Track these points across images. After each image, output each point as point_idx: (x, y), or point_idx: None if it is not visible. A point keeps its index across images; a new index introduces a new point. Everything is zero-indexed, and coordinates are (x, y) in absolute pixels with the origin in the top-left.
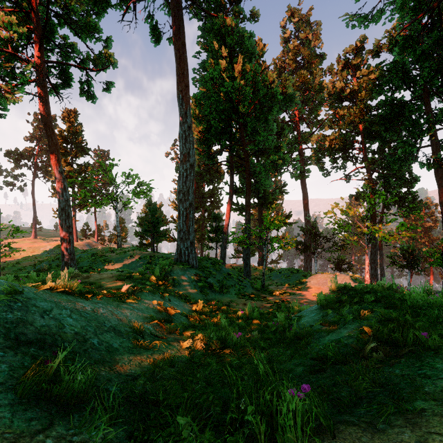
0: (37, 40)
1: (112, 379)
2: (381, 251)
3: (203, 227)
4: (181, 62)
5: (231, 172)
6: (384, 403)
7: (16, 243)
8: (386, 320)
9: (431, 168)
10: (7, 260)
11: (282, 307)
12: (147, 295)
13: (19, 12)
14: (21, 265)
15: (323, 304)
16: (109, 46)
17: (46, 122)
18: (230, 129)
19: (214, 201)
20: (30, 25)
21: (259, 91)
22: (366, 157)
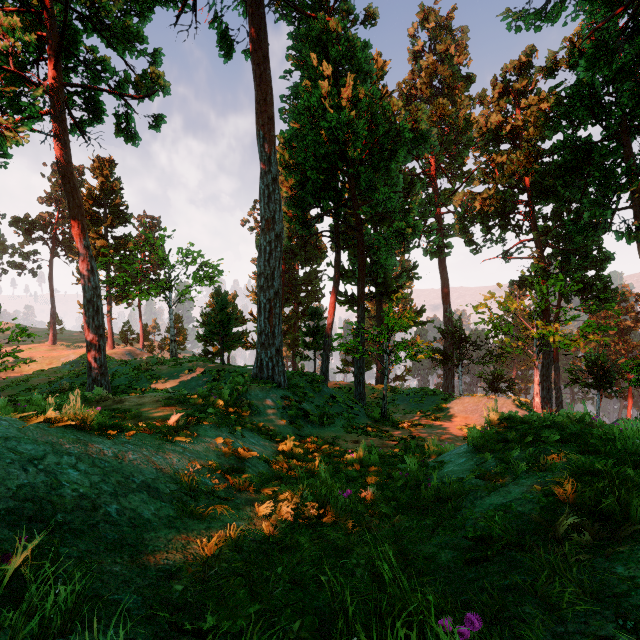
0: (52, 53)
1: (131, 580)
2: (556, 363)
3: (295, 328)
4: (263, 83)
5: (336, 247)
6: (611, 639)
7: (26, 352)
8: (584, 474)
9: (633, 240)
10: (12, 376)
11: (412, 447)
12: (209, 430)
13: (25, 12)
14: (32, 383)
15: (477, 444)
16: (158, 62)
17: (64, 173)
18: (334, 184)
19: (312, 291)
20: (41, 32)
21: (378, 126)
22: (535, 225)
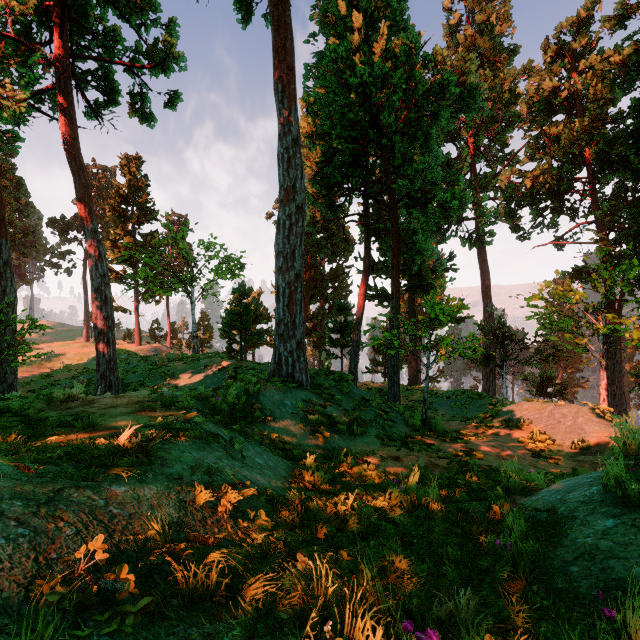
0: (58, 21)
1: None
2: (619, 365)
3: (322, 326)
4: (281, 27)
5: (367, 231)
6: None
7: (60, 348)
8: None
9: None
10: (44, 371)
11: (474, 470)
12: (187, 449)
13: None
14: (54, 378)
15: (634, 494)
16: (173, 34)
17: (70, 150)
18: (364, 161)
19: (339, 287)
20: (49, 2)
21: (417, 85)
22: (597, 204)
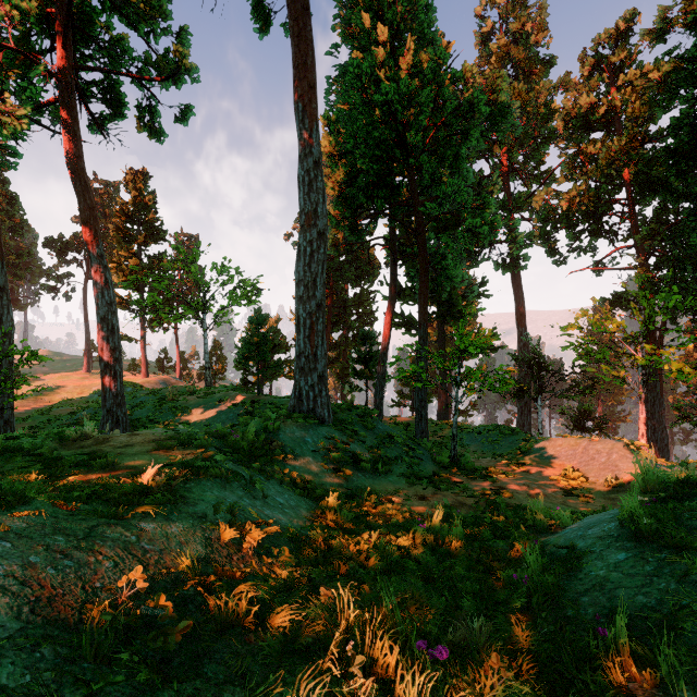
0: (61, 30)
1: None
2: (660, 398)
3: (345, 355)
4: (302, 43)
5: (393, 256)
6: None
7: (58, 380)
8: None
9: None
10: (41, 405)
11: (501, 509)
12: (209, 489)
13: None
14: (53, 413)
15: (646, 528)
16: (185, 43)
17: (74, 169)
18: (390, 181)
19: (364, 313)
20: (50, 8)
21: (445, 102)
22: (636, 228)
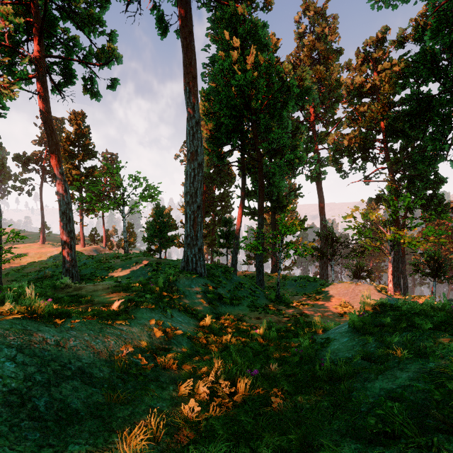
0: (37, 33)
1: None
2: (403, 258)
3: (213, 232)
4: (188, 52)
5: (243, 173)
6: None
7: (23, 249)
8: None
9: None
10: (13, 266)
11: (301, 323)
12: (144, 312)
13: (17, 4)
14: (25, 271)
15: (357, 326)
16: (114, 40)
17: (45, 120)
18: (241, 128)
19: (225, 205)
20: (29, 18)
21: (274, 84)
22: (388, 157)
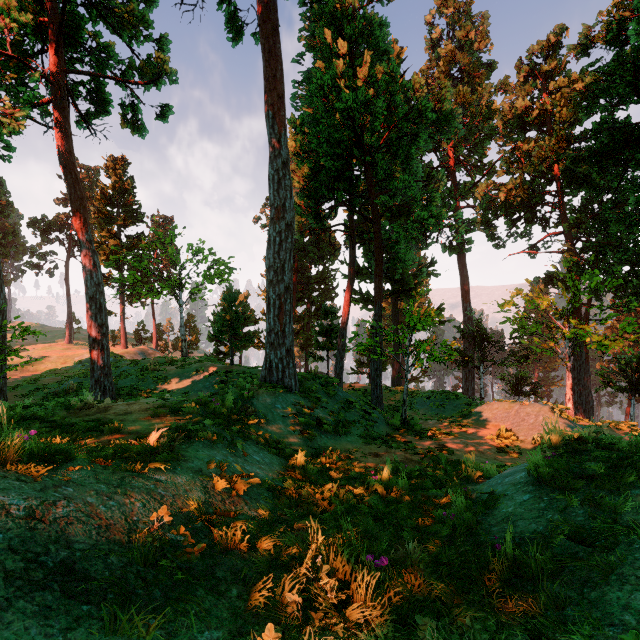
0: (53, 38)
1: None
2: (586, 365)
3: (308, 327)
4: (272, 58)
5: (351, 241)
6: None
7: (42, 351)
8: None
9: None
10: (27, 374)
11: (442, 463)
12: (200, 449)
13: None
14: (41, 382)
15: (545, 475)
16: (165, 49)
17: (65, 163)
18: (349, 174)
19: (326, 289)
20: (43, 17)
21: (397, 108)
22: (565, 217)
